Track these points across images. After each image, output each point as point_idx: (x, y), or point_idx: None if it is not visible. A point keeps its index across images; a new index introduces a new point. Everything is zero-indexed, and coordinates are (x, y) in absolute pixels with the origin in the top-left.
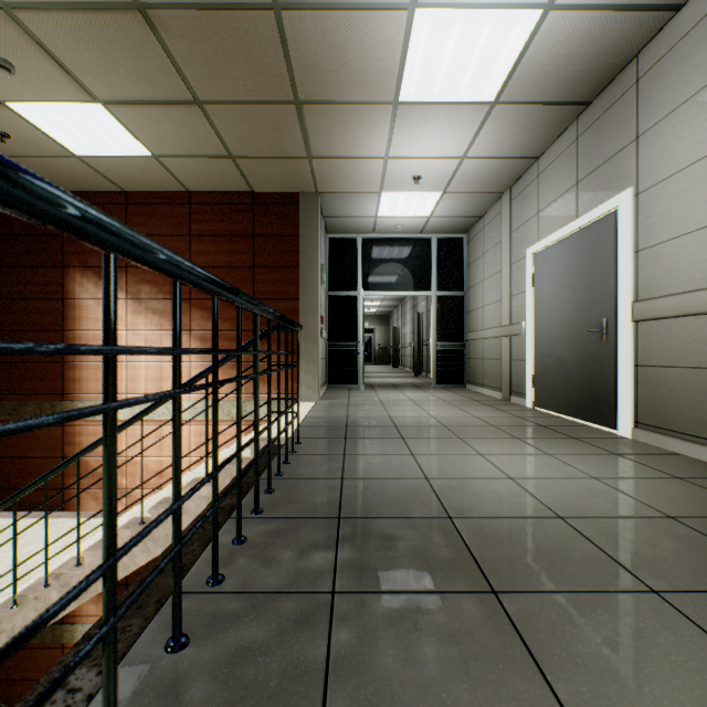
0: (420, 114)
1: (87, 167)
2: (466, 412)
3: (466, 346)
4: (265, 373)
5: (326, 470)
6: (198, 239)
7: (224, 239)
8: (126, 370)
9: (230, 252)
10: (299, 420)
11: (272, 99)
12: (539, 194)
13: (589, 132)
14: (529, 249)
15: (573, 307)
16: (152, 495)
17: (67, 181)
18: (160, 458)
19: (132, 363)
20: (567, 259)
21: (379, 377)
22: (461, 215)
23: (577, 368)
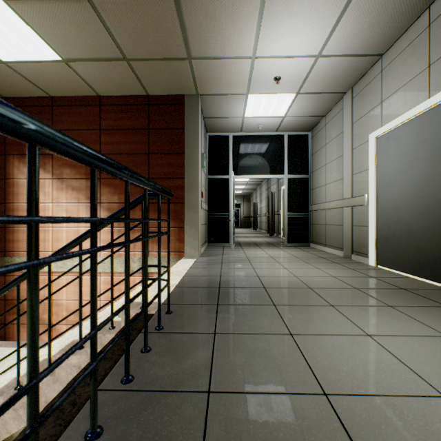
0: (286, 5)
1: (15, 72)
2: (322, 270)
3: (310, 215)
4: (72, 256)
5: (190, 367)
6: (106, 132)
7: (126, 132)
8: (52, 233)
9: (130, 142)
10: (178, 279)
11: None
12: (383, 86)
13: None
14: (372, 133)
15: (425, 179)
16: (70, 331)
17: (4, 87)
18: (77, 301)
19: (56, 228)
20: (417, 136)
21: (244, 237)
22: (308, 115)
23: (430, 234)
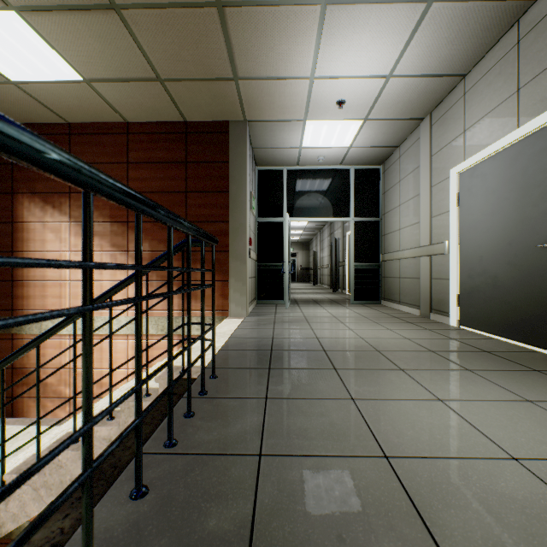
0: (349, 18)
1: (26, 95)
2: (393, 332)
3: (381, 266)
4: (120, 303)
5: (239, 432)
6: (135, 166)
7: (159, 166)
8: (69, 288)
9: (164, 178)
10: (223, 341)
11: (191, 0)
12: (466, 112)
13: (536, 29)
14: (454, 168)
15: (514, 223)
16: None
17: (13, 112)
18: (100, 370)
19: (74, 282)
20: (504, 172)
21: (302, 293)
22: (379, 145)
23: (519, 287)
